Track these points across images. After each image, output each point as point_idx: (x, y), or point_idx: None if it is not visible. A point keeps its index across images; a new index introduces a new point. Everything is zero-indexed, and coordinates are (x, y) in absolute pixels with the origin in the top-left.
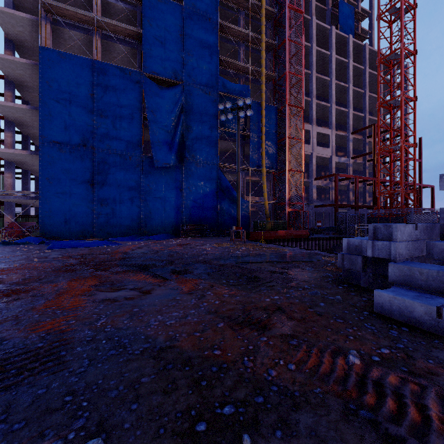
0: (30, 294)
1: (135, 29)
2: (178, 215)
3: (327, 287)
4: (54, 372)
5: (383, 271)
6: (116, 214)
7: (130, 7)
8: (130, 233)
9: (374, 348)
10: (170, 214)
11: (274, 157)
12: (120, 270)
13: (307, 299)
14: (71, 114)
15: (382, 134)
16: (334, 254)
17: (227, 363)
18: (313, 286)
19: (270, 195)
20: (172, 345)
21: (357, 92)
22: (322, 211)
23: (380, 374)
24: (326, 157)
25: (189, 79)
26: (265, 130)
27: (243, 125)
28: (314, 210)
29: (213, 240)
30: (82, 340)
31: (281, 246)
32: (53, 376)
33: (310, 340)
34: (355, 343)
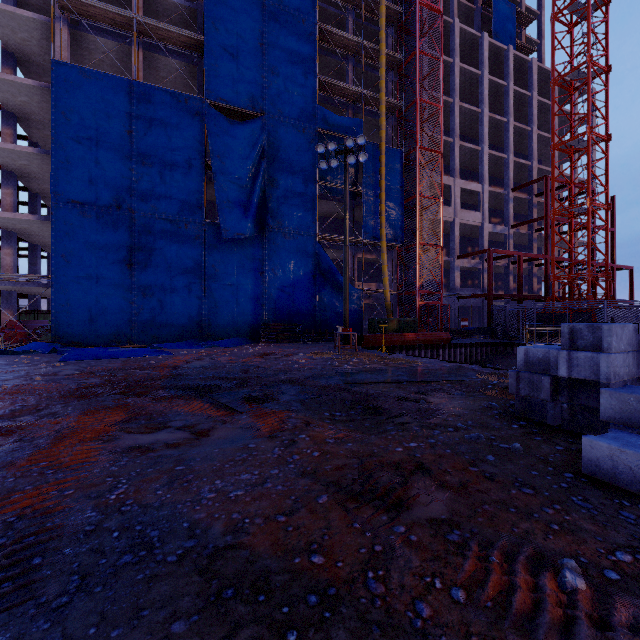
0: (13, 437)
1: (194, 35)
2: (257, 310)
3: (493, 426)
4: (9, 606)
5: (586, 401)
6: (166, 308)
7: (186, 4)
8: (186, 337)
9: (602, 551)
10: (245, 308)
11: (398, 225)
12: (165, 394)
13: (465, 448)
14: (98, 161)
15: (557, 191)
16: (492, 369)
17: (336, 586)
18: (471, 425)
19: (393, 281)
20: (236, 543)
21: (520, 130)
22: (469, 305)
23: (632, 614)
24: (474, 225)
25: (273, 109)
26: (385, 184)
27: (352, 177)
28: (457, 303)
29: (309, 347)
30: (78, 532)
31: (411, 357)
32: (4, 616)
33: (483, 532)
34: (565, 540)
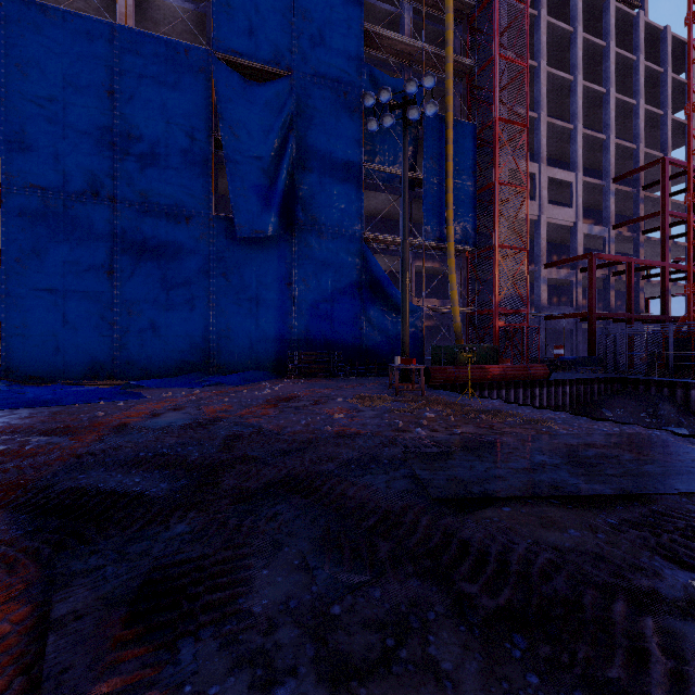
0: None
1: None
2: (283, 334)
3: None
4: None
5: None
6: (160, 331)
7: None
8: (187, 369)
9: None
10: (267, 331)
11: (470, 222)
12: None
13: None
14: (66, 131)
15: (670, 182)
16: None
17: None
18: None
19: (462, 297)
20: None
21: (622, 104)
22: (559, 328)
23: None
24: (565, 226)
25: (304, 67)
26: (453, 168)
27: (410, 158)
28: (544, 325)
29: (351, 386)
30: None
31: (514, 405)
32: None
33: None
34: None
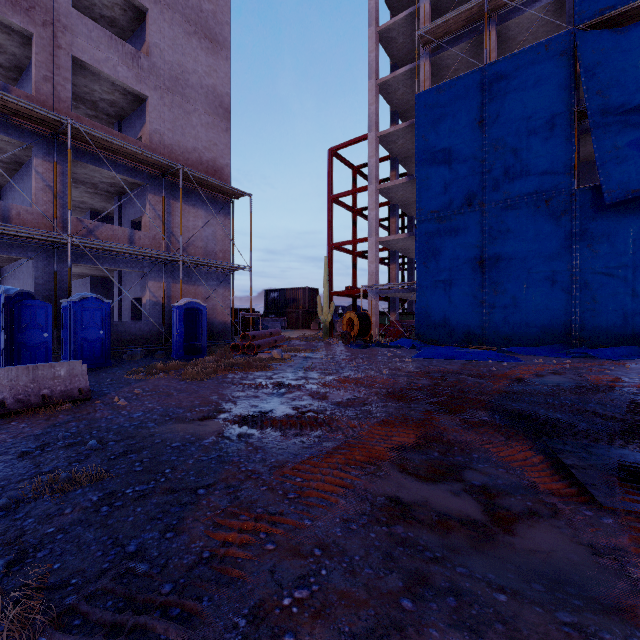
0: (318, 431)
1: None
2: None
3: None
4: None
5: None
6: (520, 306)
7: None
8: (546, 340)
9: None
10: None
11: None
12: (485, 418)
13: None
14: (451, 166)
15: None
16: None
17: None
18: None
19: None
20: None
21: None
22: None
23: None
24: None
25: None
26: None
27: None
28: None
29: None
30: None
31: None
32: None
33: None
34: None
